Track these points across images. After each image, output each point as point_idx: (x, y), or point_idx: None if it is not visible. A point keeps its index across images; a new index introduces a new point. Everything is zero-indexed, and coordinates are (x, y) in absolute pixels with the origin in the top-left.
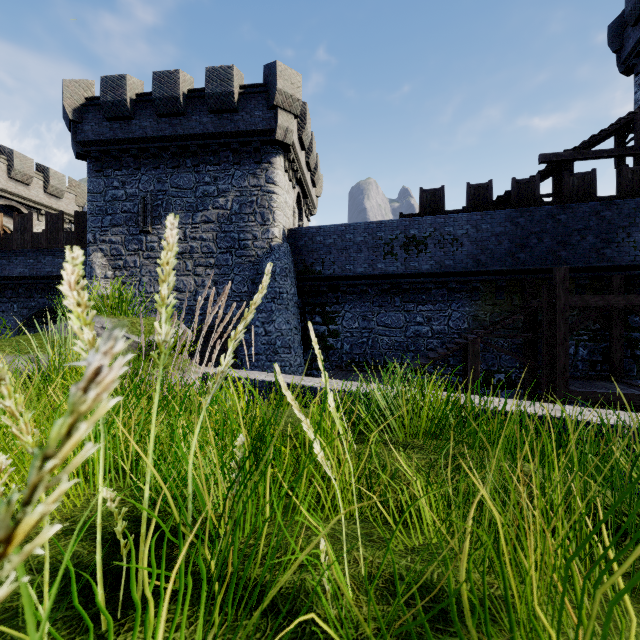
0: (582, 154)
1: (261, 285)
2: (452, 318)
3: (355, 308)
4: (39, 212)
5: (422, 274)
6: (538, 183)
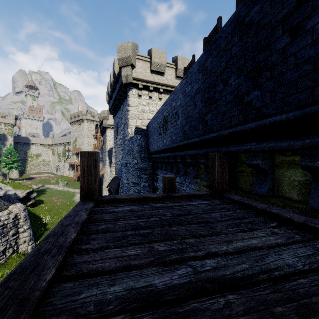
0: None
1: None
2: None
3: (161, 173)
4: None
5: (167, 149)
6: None
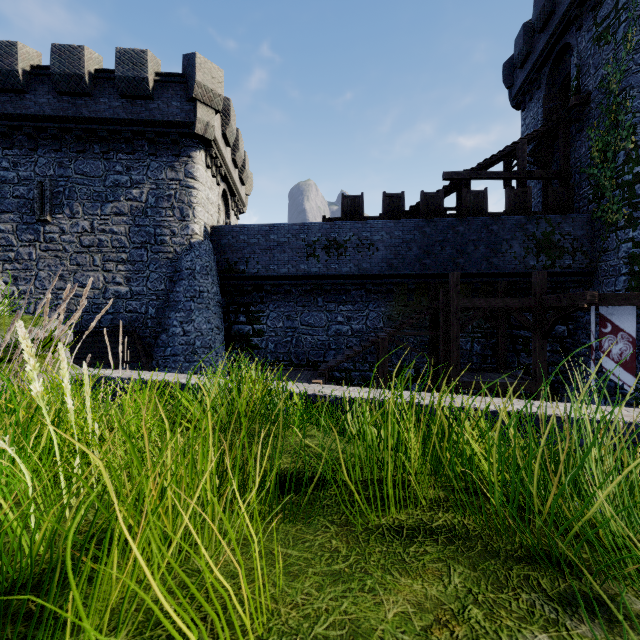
0: (477, 174)
1: None
2: (369, 318)
3: (280, 308)
4: None
5: (342, 276)
6: (442, 197)
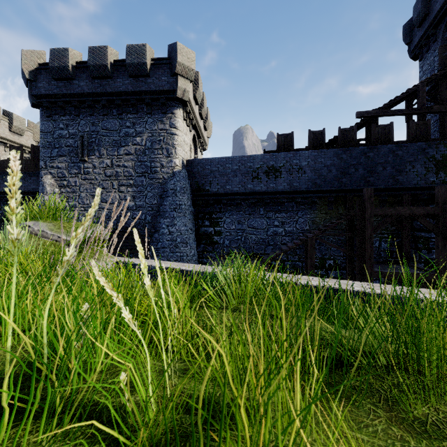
0: (384, 112)
1: (94, 203)
2: (298, 222)
3: (233, 215)
4: (5, 145)
5: (278, 192)
6: (355, 131)
